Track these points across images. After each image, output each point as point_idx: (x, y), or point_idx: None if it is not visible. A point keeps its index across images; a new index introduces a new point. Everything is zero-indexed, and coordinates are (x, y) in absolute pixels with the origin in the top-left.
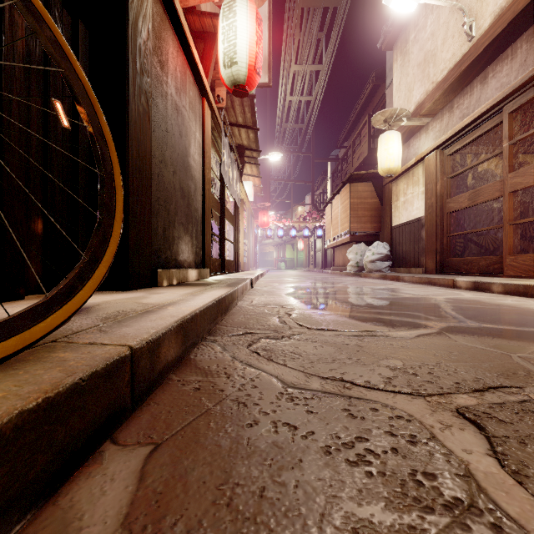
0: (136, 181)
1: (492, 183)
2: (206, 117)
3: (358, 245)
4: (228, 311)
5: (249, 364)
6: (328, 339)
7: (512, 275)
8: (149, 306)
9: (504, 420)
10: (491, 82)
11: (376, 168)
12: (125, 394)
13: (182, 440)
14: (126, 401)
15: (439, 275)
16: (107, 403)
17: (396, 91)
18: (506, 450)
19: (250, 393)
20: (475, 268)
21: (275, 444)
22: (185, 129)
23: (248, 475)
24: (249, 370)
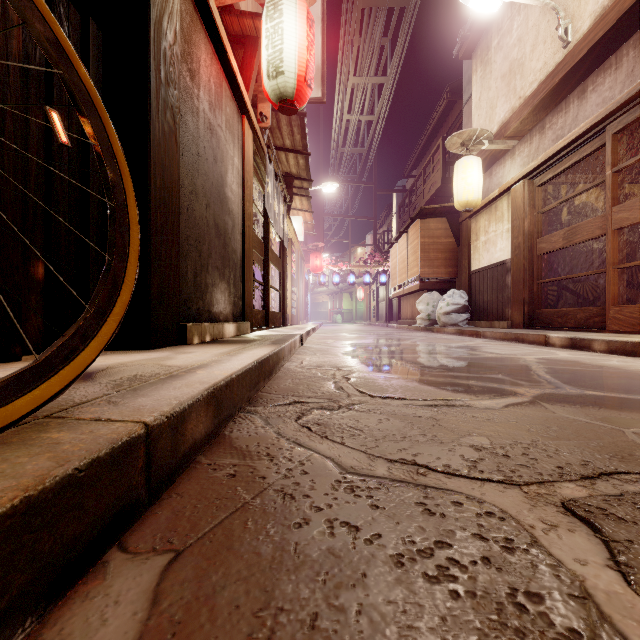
0: (160, 215)
1: (592, 219)
2: (246, 139)
3: (429, 294)
4: (272, 375)
5: (298, 442)
6: (395, 409)
7: (617, 330)
8: (174, 369)
9: (624, 517)
10: (590, 96)
11: (452, 201)
12: (138, 484)
13: (210, 546)
14: (139, 494)
15: (528, 330)
16: (113, 498)
17: (476, 108)
18: (632, 561)
19: (299, 481)
20: (571, 321)
21: (331, 551)
22: (221, 153)
23: (295, 595)
24: (297, 450)
